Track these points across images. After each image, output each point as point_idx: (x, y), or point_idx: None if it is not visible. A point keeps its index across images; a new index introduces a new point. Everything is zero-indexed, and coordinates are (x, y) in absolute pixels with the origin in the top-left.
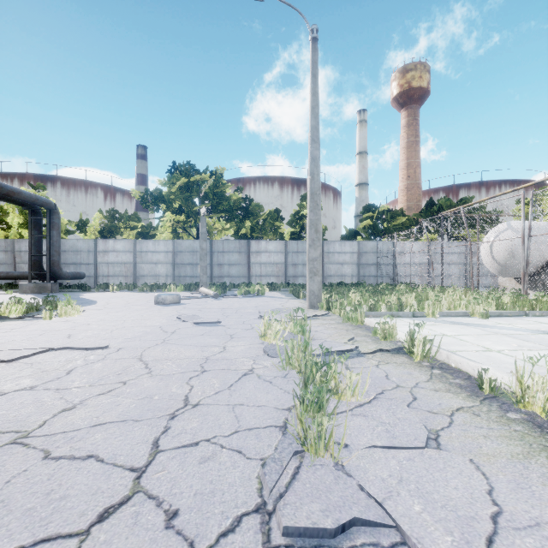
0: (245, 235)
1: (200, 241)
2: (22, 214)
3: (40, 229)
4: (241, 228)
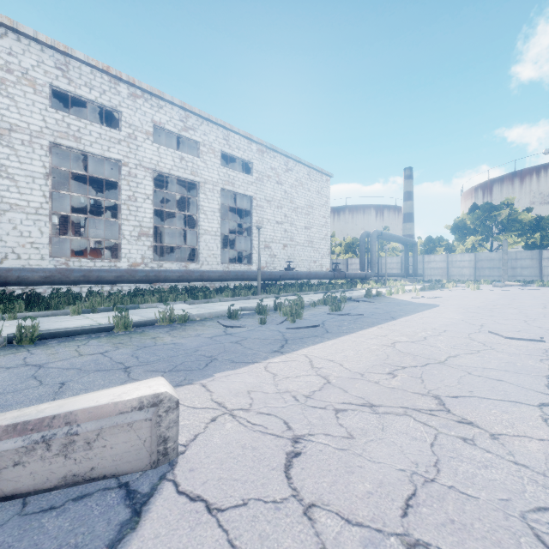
0: (533, 242)
1: (502, 255)
2: (380, 244)
3: (408, 254)
4: (529, 237)
